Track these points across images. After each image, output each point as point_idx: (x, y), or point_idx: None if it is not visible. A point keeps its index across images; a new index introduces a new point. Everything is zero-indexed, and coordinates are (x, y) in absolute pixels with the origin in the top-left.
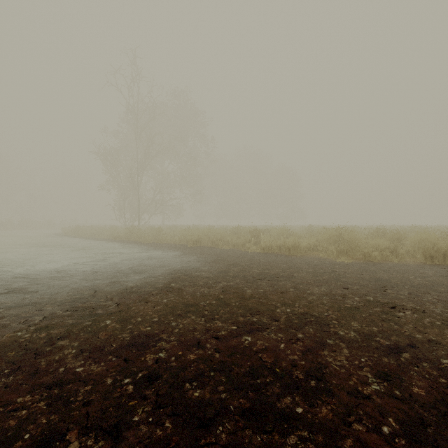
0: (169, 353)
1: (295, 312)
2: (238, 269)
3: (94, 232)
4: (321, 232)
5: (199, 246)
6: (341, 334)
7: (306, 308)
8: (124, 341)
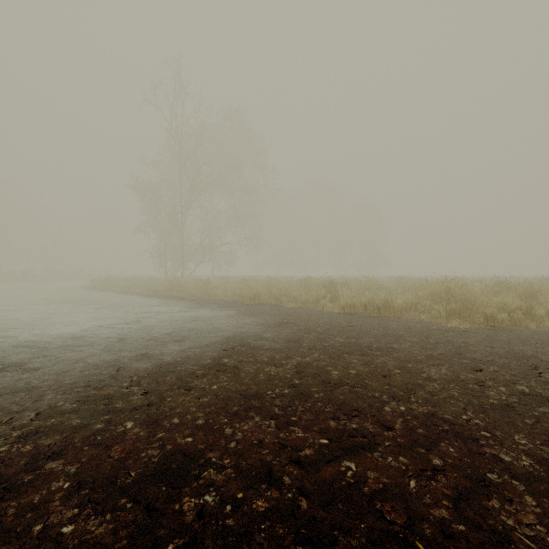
0: (221, 496)
1: (415, 412)
2: (313, 337)
3: (128, 285)
4: (420, 286)
5: (257, 303)
6: (506, 461)
7: (429, 405)
8: (150, 465)
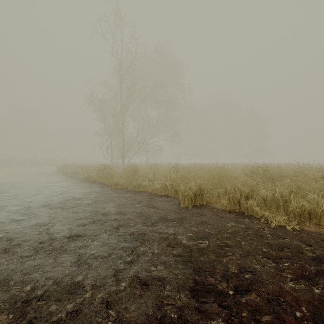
0: None
1: None
2: None
3: (75, 170)
4: None
5: (199, 203)
6: None
7: None
8: None
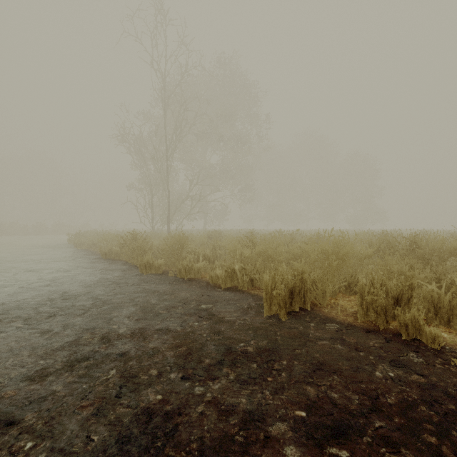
0: None
1: None
2: None
3: (93, 241)
4: None
5: (299, 308)
6: None
7: None
8: None
